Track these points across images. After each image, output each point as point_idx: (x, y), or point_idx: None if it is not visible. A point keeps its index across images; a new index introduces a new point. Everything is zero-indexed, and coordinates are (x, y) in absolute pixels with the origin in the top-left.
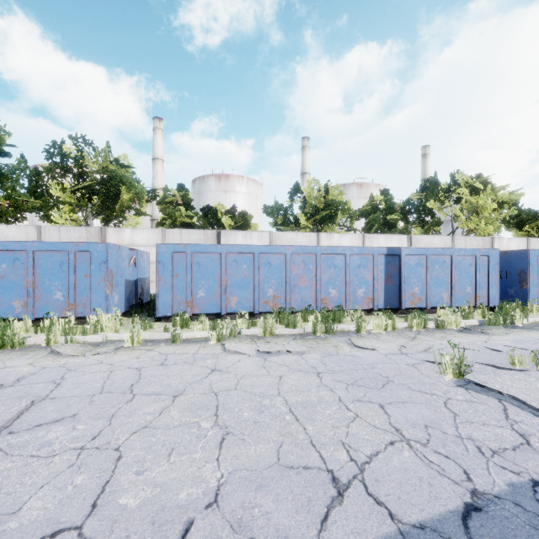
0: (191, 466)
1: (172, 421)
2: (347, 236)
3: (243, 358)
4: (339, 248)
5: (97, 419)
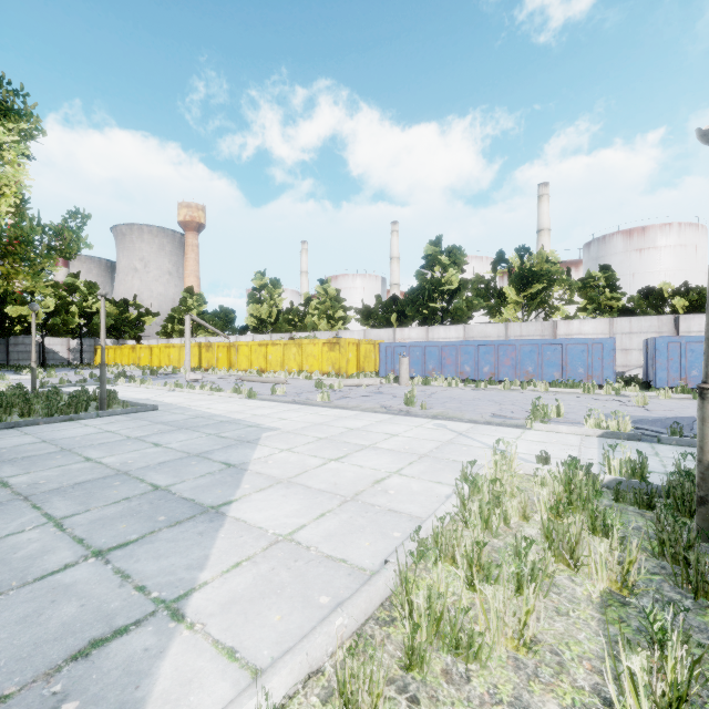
0: None
1: None
2: None
3: None
4: None
5: None
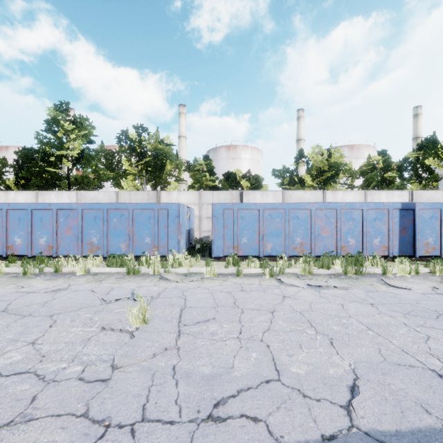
0: (322, 355)
1: (284, 327)
2: (350, 193)
3: (300, 289)
4: (357, 204)
5: (231, 322)
